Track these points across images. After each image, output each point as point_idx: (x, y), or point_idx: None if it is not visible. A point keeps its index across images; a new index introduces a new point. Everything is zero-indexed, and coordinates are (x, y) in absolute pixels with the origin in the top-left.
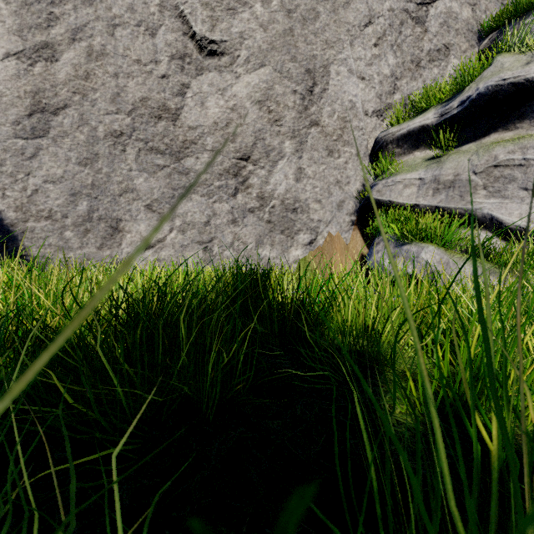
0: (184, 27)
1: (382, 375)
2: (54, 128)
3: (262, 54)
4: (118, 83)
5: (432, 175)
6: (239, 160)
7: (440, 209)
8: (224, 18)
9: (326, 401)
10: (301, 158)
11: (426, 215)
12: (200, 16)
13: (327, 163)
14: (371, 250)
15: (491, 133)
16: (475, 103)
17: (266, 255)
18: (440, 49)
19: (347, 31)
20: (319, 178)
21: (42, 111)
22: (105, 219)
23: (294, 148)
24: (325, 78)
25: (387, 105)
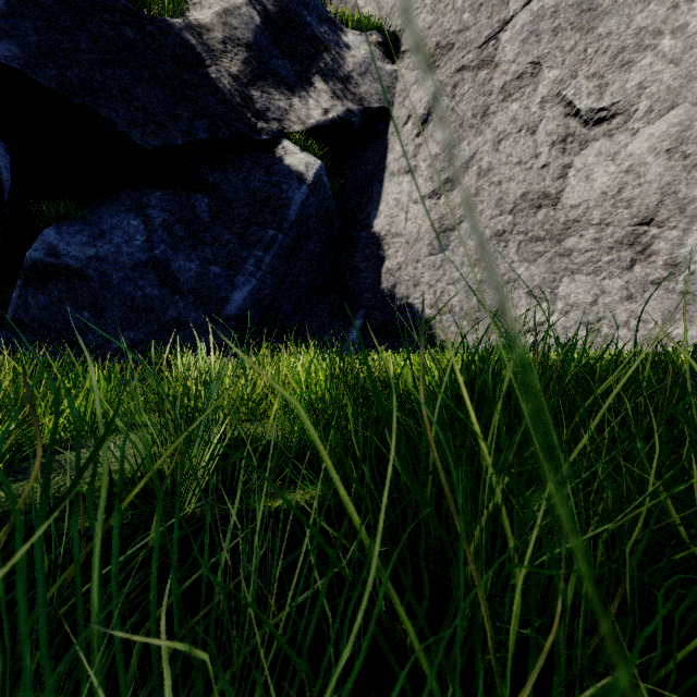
0: (566, 110)
1: None
2: (452, 241)
3: (672, 94)
4: (500, 189)
5: None
6: (637, 226)
7: None
8: (616, 79)
9: None
10: None
11: None
12: (585, 91)
13: None
14: None
15: None
16: None
17: (679, 334)
18: None
19: None
20: None
21: (445, 231)
22: (490, 308)
23: None
24: None
25: None
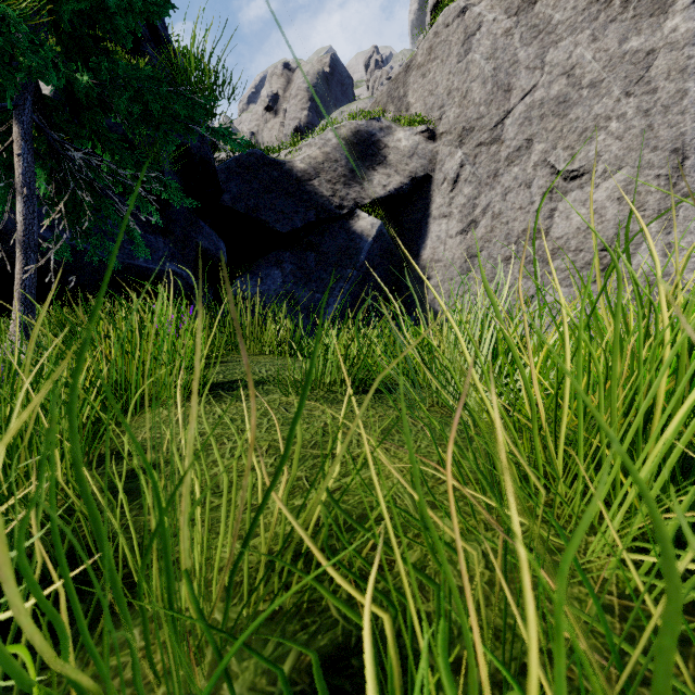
0: (551, 170)
1: None
2: (476, 264)
3: (618, 160)
4: (508, 227)
5: None
6: (600, 252)
7: None
8: (582, 150)
9: None
10: (670, 233)
11: None
12: (562, 158)
13: None
14: None
15: None
16: None
17: None
18: None
19: None
20: None
21: (471, 257)
22: (501, 311)
23: (660, 227)
24: None
25: None
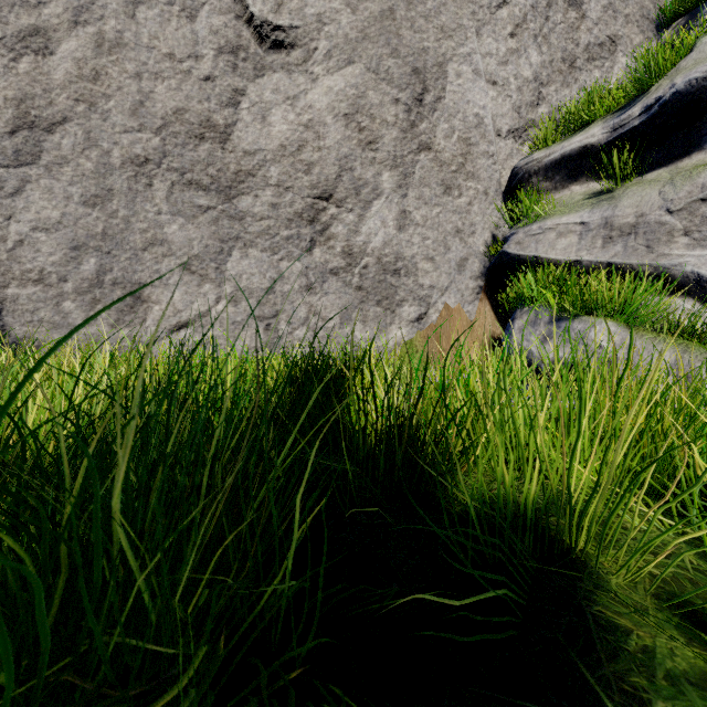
0: (237, 8)
1: (608, 585)
2: (48, 151)
3: (349, 46)
4: (141, 86)
5: (601, 217)
6: (317, 200)
7: (614, 267)
8: None
9: (511, 695)
10: (406, 196)
11: (593, 276)
12: None
13: (443, 204)
14: (510, 329)
15: (692, 153)
16: (668, 107)
17: (355, 336)
18: (603, 43)
19: (472, 14)
20: (432, 225)
21: (31, 127)
22: (122, 283)
23: (395, 183)
24: (441, 82)
25: (528, 122)
